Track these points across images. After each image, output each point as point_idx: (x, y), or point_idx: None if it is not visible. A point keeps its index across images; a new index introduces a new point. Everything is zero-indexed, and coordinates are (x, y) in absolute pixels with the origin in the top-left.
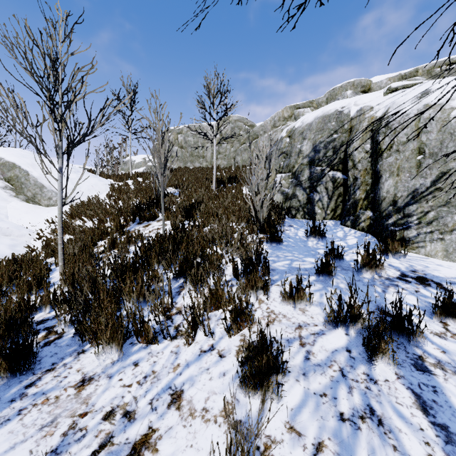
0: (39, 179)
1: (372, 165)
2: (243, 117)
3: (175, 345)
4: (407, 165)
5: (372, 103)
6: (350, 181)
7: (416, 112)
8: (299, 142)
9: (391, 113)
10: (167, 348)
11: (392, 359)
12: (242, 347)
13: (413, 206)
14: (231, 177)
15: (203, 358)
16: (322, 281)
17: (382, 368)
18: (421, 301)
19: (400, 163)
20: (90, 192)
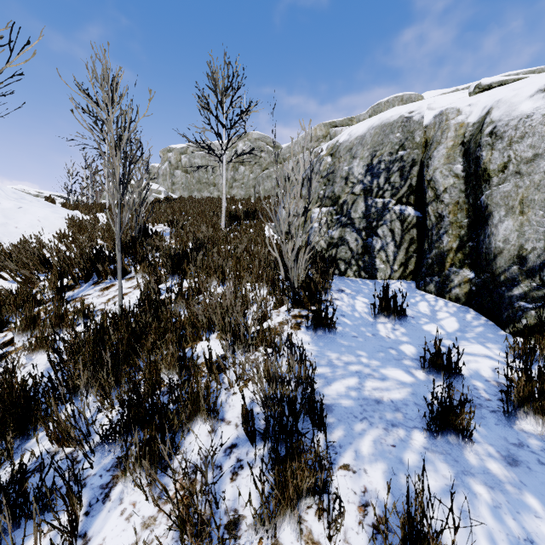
0: None
1: (468, 196)
2: (265, 136)
3: None
4: (539, 197)
5: (458, 104)
6: (431, 220)
7: (544, 111)
8: (346, 162)
9: (498, 115)
10: None
11: None
12: None
13: None
14: (249, 211)
15: None
16: (445, 452)
17: None
18: None
19: (525, 193)
20: (34, 230)
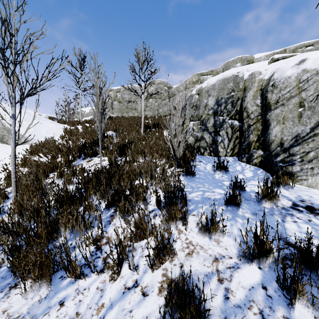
0: (7, 124)
1: (262, 115)
2: (164, 81)
3: (102, 280)
4: (291, 116)
5: (260, 69)
6: (245, 127)
7: (296, 75)
8: (206, 98)
9: (276, 76)
10: (94, 284)
11: (307, 298)
12: (165, 297)
13: (297, 148)
14: (155, 123)
15: (127, 296)
16: (230, 211)
17: (300, 309)
18: (316, 230)
19: (285, 114)
20: (48, 134)
